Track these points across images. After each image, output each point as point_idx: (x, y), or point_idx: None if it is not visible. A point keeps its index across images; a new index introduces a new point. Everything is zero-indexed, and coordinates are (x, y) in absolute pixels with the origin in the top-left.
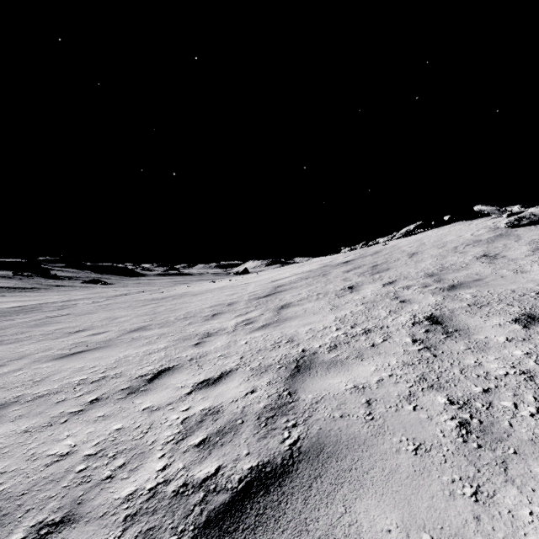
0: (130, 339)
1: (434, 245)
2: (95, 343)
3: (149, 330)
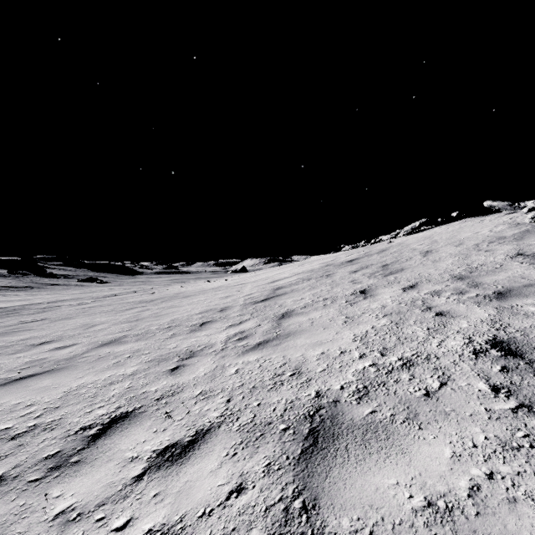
0: (97, 358)
1: (449, 242)
2: (54, 362)
3: (123, 344)
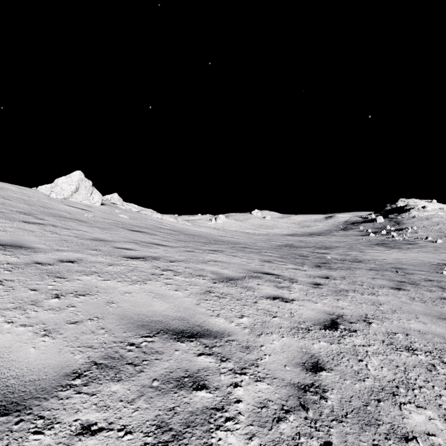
0: None
1: None
2: None
3: None
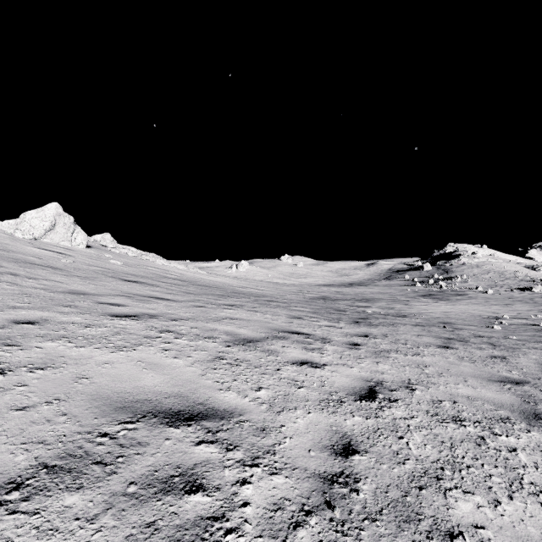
0: None
1: None
2: None
3: None
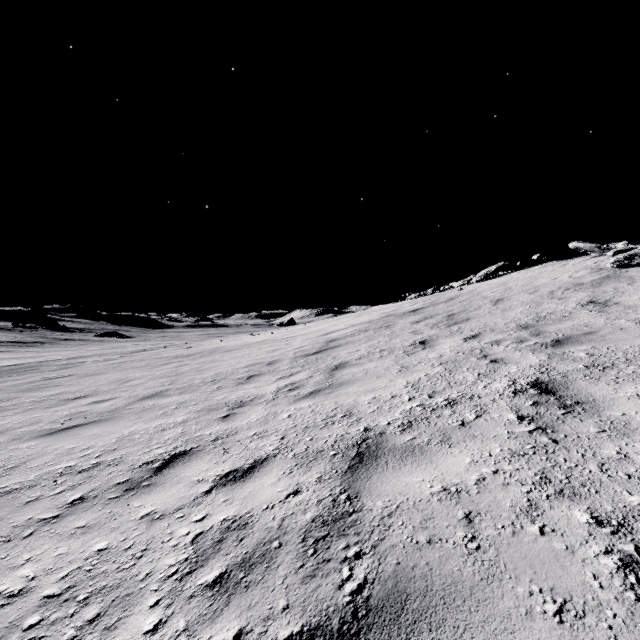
0: (141, 409)
1: (524, 290)
2: (96, 414)
3: (167, 397)
